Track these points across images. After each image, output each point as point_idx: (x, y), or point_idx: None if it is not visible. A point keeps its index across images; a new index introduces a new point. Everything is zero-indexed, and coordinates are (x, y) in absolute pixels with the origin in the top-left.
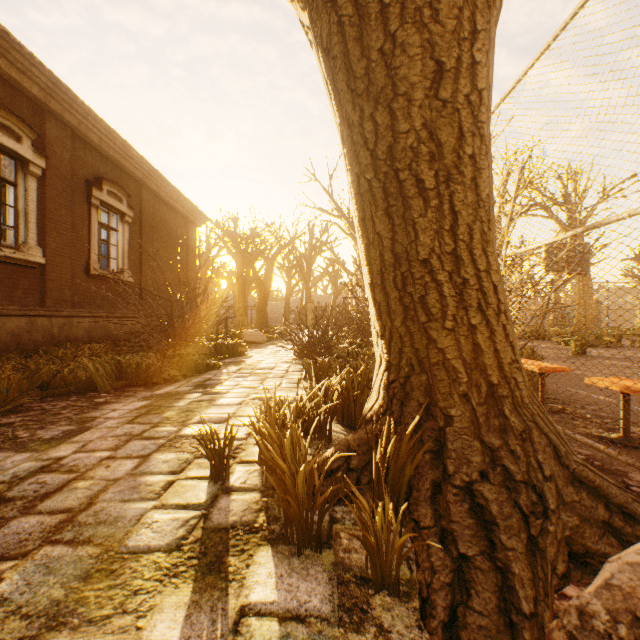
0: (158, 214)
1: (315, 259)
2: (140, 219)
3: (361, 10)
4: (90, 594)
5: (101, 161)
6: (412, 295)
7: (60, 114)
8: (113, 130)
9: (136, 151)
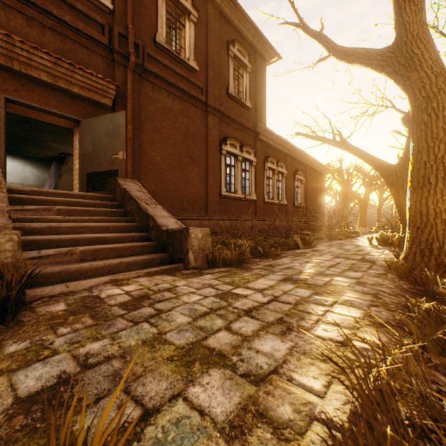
0: (311, 176)
1: None
2: (306, 180)
3: (393, 185)
4: (361, 245)
5: (296, 163)
6: (403, 218)
7: (290, 155)
8: (302, 152)
9: (307, 155)
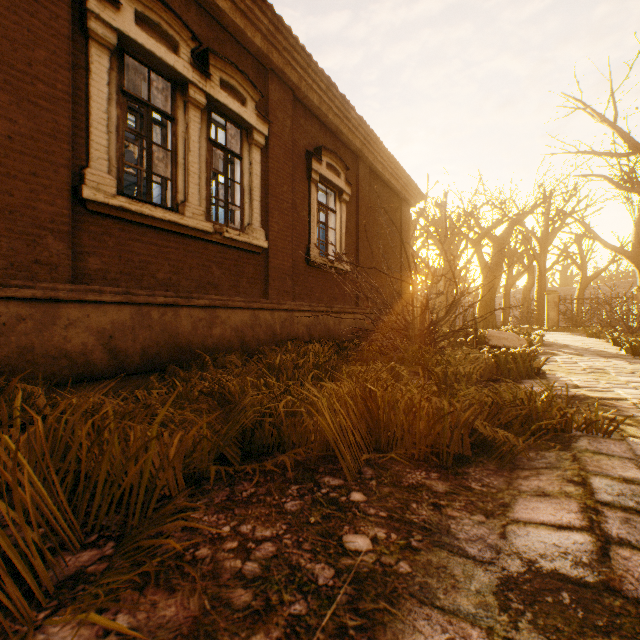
0: (373, 193)
1: (554, 236)
2: (356, 198)
3: None
4: None
5: (319, 130)
6: None
7: (281, 70)
8: (332, 83)
9: (354, 109)
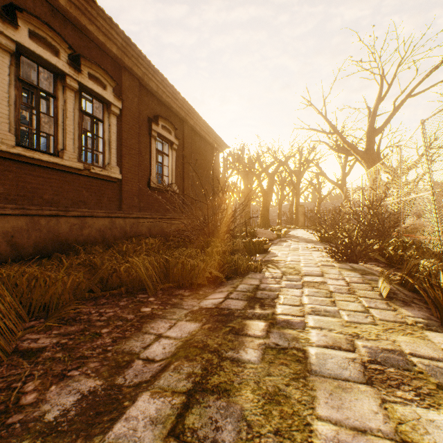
0: (194, 143)
1: (303, 173)
2: (182, 147)
3: None
4: None
5: (157, 104)
6: None
7: (131, 68)
8: (165, 78)
9: (180, 94)
